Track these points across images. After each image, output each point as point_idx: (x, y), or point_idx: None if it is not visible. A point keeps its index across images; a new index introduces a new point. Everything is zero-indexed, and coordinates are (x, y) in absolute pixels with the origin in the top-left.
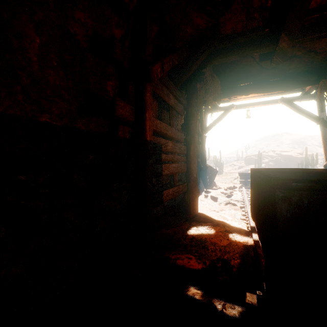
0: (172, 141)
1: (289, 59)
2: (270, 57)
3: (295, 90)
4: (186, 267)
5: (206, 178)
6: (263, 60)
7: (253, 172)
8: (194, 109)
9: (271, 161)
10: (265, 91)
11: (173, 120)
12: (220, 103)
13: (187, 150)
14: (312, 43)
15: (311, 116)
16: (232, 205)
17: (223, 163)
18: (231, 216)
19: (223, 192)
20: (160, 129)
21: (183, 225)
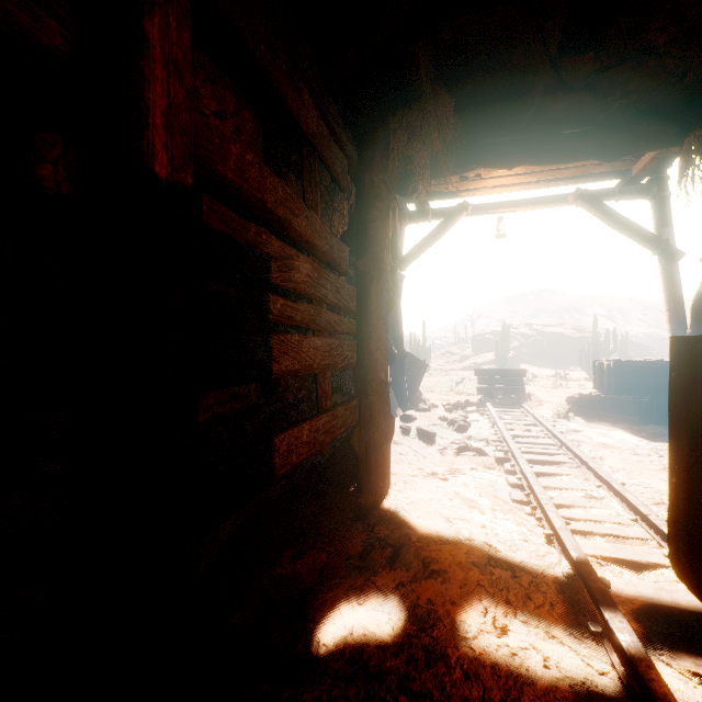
0: (311, 259)
1: (633, 59)
2: (587, 45)
3: (607, 172)
4: None
5: (402, 382)
6: (570, 51)
7: None
8: (381, 178)
9: (523, 345)
10: (554, 160)
11: (317, 196)
12: (436, 199)
13: (360, 301)
14: None
15: (642, 236)
16: (475, 453)
17: (429, 349)
18: (486, 495)
19: (446, 417)
20: (258, 190)
21: (347, 536)
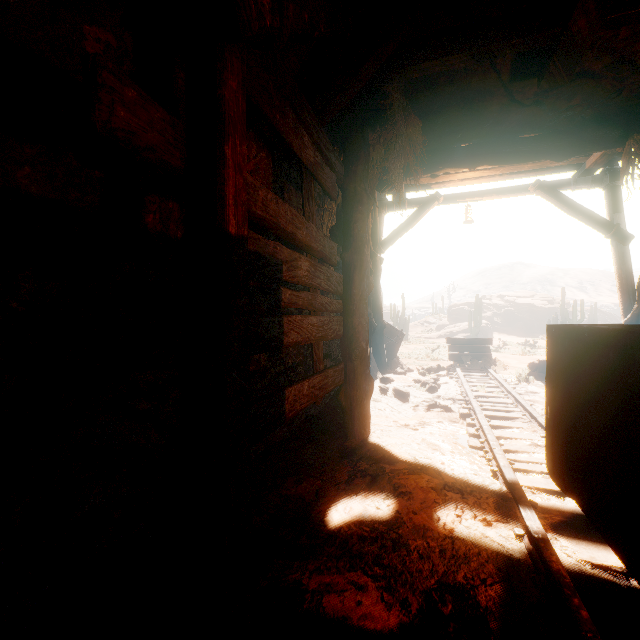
0: (309, 258)
1: (574, 81)
2: (533, 73)
3: (563, 165)
4: (353, 627)
5: (381, 349)
6: (519, 78)
7: (581, 337)
8: (363, 187)
9: (496, 315)
10: (511, 160)
11: (313, 207)
12: (412, 190)
13: (346, 286)
14: (632, 40)
15: (595, 221)
16: (442, 409)
17: (408, 318)
18: (448, 441)
19: (419, 380)
20: (275, 217)
21: (336, 469)
